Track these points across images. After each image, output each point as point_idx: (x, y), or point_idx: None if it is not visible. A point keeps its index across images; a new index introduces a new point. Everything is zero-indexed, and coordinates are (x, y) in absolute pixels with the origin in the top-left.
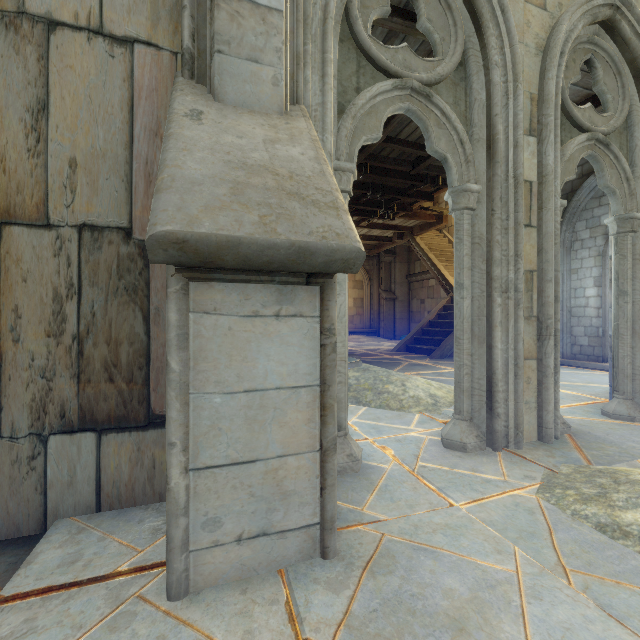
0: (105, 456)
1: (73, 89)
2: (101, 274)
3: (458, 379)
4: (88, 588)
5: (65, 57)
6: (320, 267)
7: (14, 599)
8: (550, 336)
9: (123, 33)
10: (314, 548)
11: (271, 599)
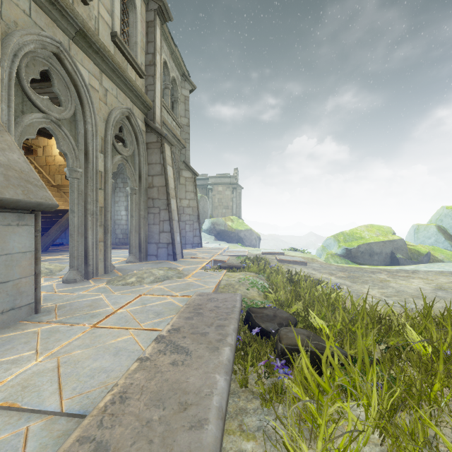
0: None
1: None
2: None
3: (72, 252)
4: None
5: None
6: (42, 209)
7: None
8: (109, 232)
9: None
10: (32, 311)
11: (24, 324)
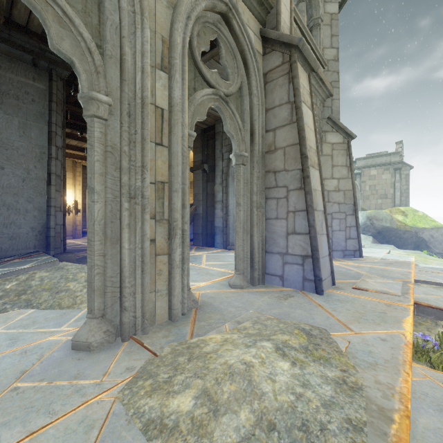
0: None
1: None
2: None
3: (90, 279)
4: None
5: None
6: None
7: None
8: (176, 235)
9: None
10: None
11: None
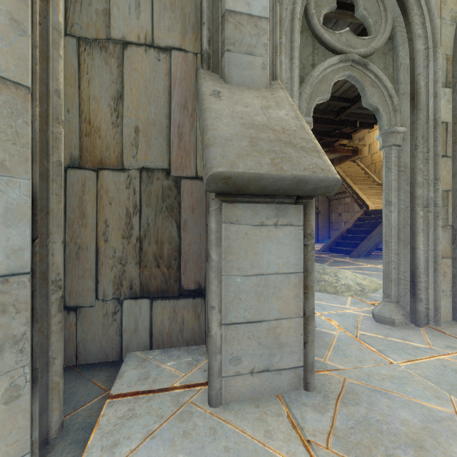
0: (155, 314)
1: (137, 83)
2: (152, 199)
3: (387, 272)
4: (159, 394)
5: (132, 63)
6: (309, 192)
7: (119, 396)
8: None
9: (165, 44)
10: (299, 383)
11: (277, 413)
